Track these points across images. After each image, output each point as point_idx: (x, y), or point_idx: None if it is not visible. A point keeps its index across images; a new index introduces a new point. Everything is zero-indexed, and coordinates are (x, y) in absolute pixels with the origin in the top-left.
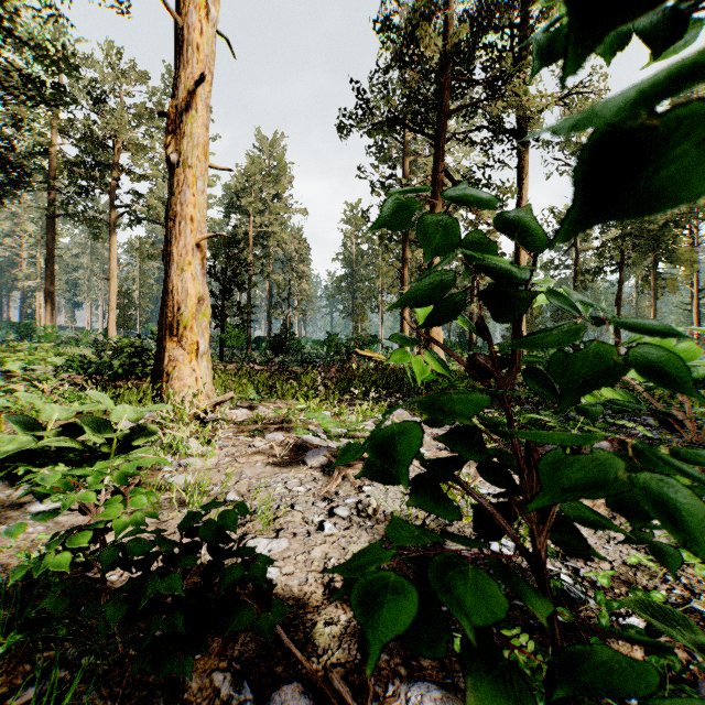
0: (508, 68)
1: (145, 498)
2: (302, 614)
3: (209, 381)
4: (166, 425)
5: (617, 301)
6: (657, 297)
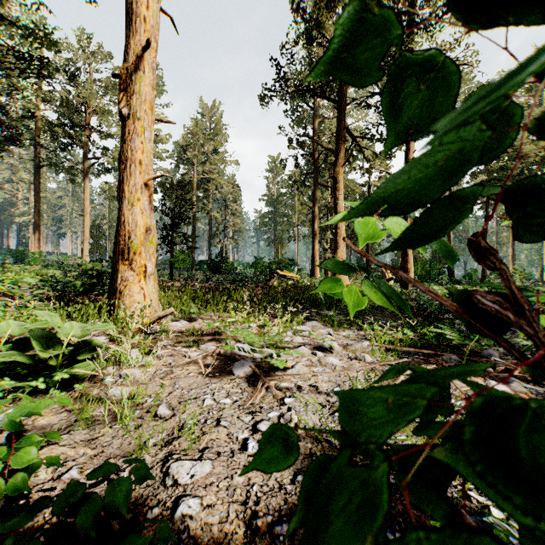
0: None
1: (35, 450)
2: None
3: (156, 297)
4: (115, 336)
5: (484, 232)
6: None
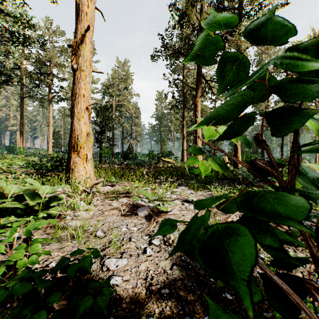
0: None
1: (40, 245)
2: (133, 308)
3: (92, 173)
4: (70, 194)
5: None
6: (299, 134)
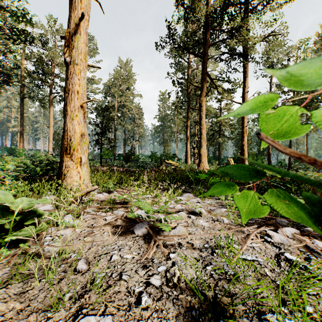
0: (239, 22)
1: None
2: None
3: (88, 178)
4: (58, 205)
5: None
6: (307, 135)
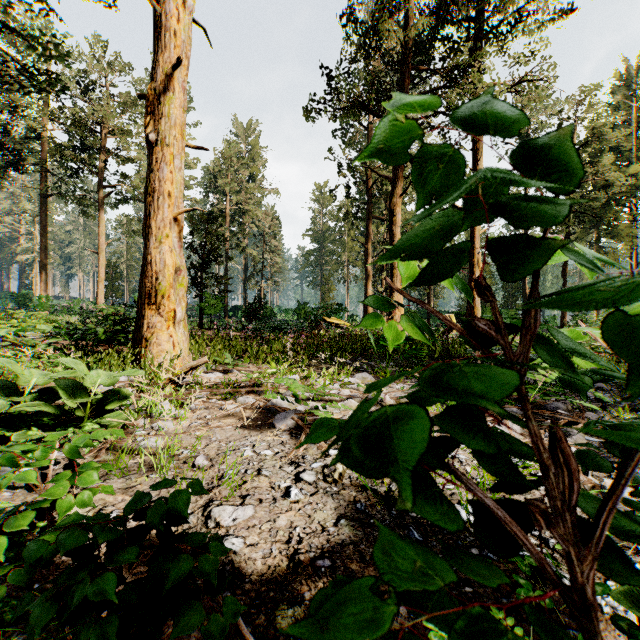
0: (464, 58)
1: (96, 473)
2: (264, 591)
3: (186, 347)
4: (143, 389)
5: (563, 272)
6: None
